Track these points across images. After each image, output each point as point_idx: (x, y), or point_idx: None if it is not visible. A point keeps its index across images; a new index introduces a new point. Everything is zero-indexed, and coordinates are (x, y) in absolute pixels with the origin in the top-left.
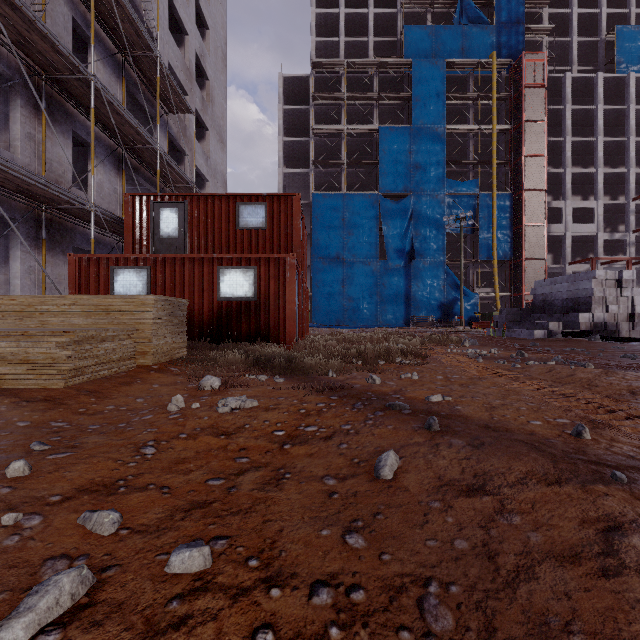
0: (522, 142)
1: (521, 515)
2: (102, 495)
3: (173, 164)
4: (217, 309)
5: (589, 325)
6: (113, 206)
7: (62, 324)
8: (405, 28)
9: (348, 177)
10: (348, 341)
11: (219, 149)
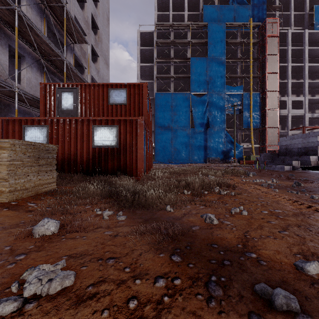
0: (266, 66)
1: None
2: None
3: (75, 70)
4: (92, 153)
5: (316, 163)
6: (38, 93)
7: None
8: (204, 6)
9: (174, 84)
10: (176, 173)
11: (105, 68)
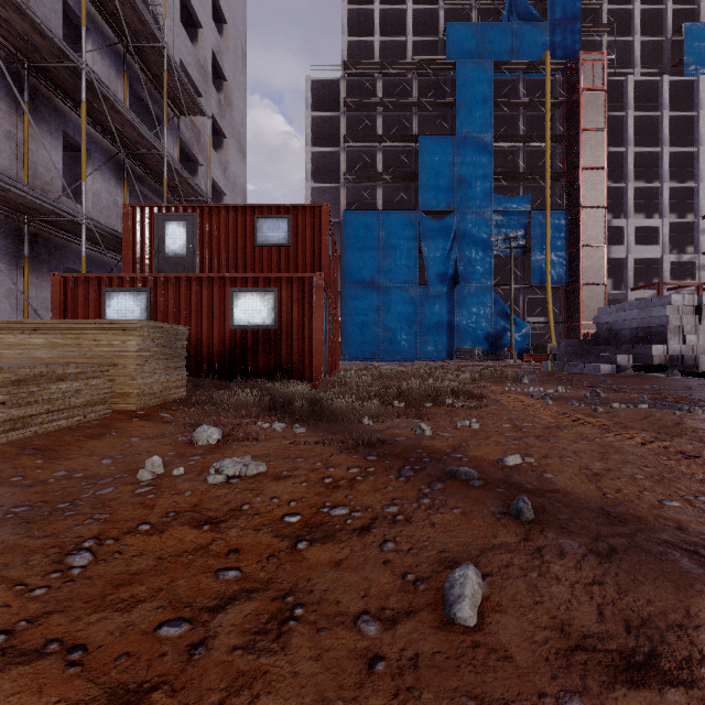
0: (579, 153)
1: None
2: None
3: (183, 173)
4: (230, 339)
5: (664, 358)
6: (113, 220)
7: (20, 357)
8: (448, 26)
9: (384, 192)
10: (385, 377)
11: (239, 160)
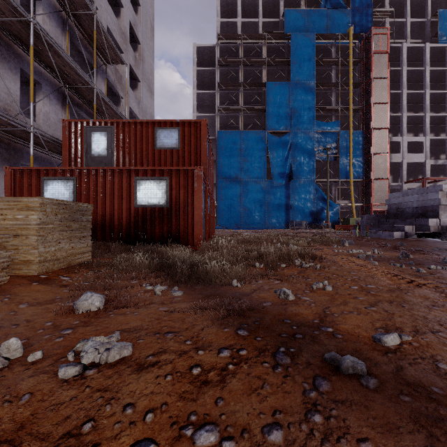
0: (371, 93)
1: None
2: None
3: (108, 101)
4: (134, 214)
5: (437, 228)
6: (58, 133)
7: None
8: (285, 11)
9: (244, 119)
10: (247, 241)
11: (148, 96)
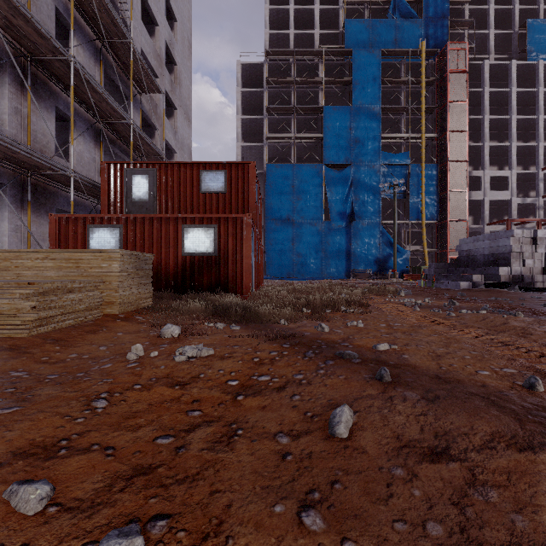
0: (447, 120)
1: (497, 489)
2: (39, 459)
3: (145, 137)
4: (182, 263)
5: (508, 277)
6: (92, 173)
7: (35, 276)
8: (346, 22)
9: (297, 150)
10: (298, 291)
11: (186, 125)
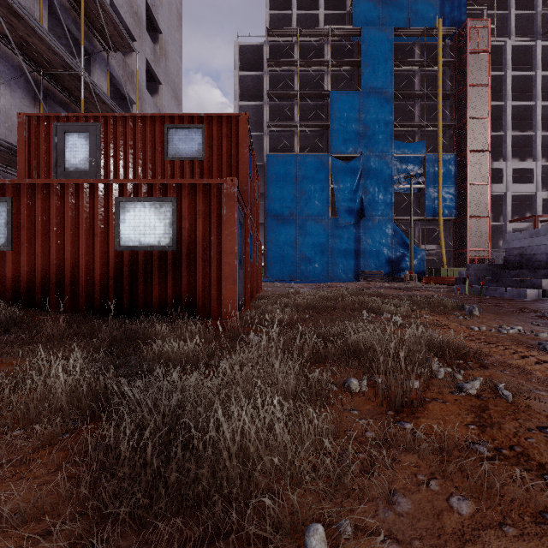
0: (467, 105)
1: None
2: None
3: (106, 99)
4: (115, 264)
5: None
6: None
7: None
8: None
9: (300, 140)
10: (311, 306)
11: (174, 105)
